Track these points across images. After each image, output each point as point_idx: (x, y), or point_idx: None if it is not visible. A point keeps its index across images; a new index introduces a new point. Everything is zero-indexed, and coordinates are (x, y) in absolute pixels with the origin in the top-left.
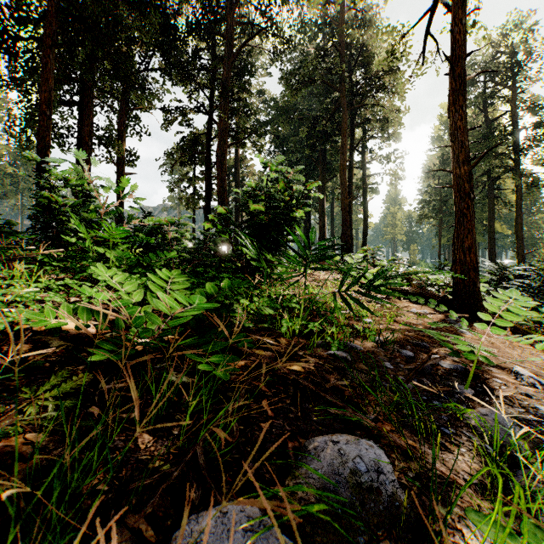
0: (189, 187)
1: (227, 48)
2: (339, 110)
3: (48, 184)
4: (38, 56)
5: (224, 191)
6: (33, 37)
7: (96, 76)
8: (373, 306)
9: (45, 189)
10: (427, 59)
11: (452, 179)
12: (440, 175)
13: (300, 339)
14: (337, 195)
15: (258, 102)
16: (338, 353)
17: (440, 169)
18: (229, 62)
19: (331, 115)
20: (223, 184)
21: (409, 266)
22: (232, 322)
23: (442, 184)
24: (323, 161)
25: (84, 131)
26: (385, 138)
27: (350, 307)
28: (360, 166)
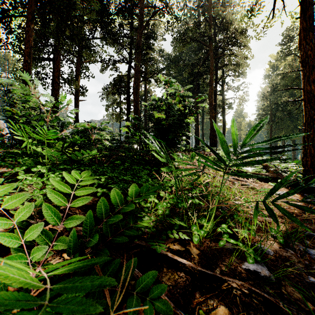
0: (117, 108)
1: (139, 22)
2: (208, 59)
3: (14, 101)
4: (25, 28)
5: (138, 109)
6: (20, 15)
7: (62, 43)
8: (250, 190)
9: (11, 105)
10: (275, 14)
11: (302, 94)
12: (271, 98)
13: (209, 242)
14: (206, 111)
15: (158, 56)
16: (259, 270)
17: (292, 87)
18: (141, 31)
19: (203, 62)
20: (137, 105)
21: (261, 156)
22: (139, 231)
23: (272, 103)
24: (197, 90)
25: (55, 75)
26: (236, 76)
27: (275, 219)
28: (220, 93)
